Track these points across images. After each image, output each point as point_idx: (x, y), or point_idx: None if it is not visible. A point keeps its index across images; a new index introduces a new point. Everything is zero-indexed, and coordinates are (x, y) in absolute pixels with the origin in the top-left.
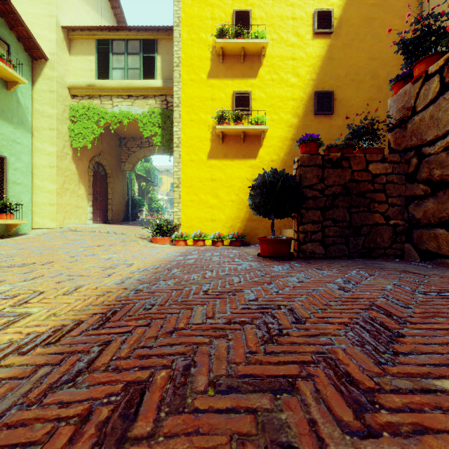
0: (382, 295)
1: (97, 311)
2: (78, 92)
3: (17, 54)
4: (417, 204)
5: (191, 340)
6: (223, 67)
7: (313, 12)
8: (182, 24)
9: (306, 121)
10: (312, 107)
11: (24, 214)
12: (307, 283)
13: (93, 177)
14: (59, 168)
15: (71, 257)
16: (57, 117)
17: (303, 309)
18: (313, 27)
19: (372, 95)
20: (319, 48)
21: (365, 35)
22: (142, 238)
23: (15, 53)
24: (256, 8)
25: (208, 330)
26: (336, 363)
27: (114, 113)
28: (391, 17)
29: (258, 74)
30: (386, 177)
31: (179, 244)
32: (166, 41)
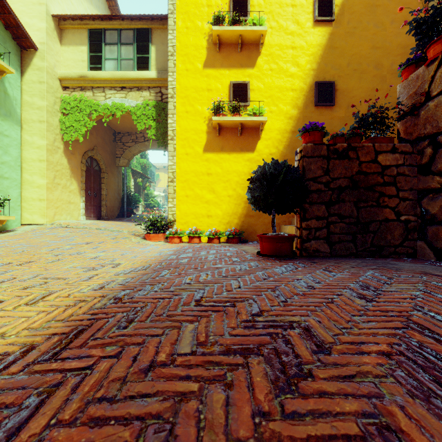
0: (414, 305)
1: (58, 330)
2: (69, 83)
3: (5, 42)
4: (431, 198)
5: (173, 387)
6: (219, 56)
7: None
8: (177, 12)
9: (306, 112)
10: (313, 98)
11: (13, 210)
12: (319, 289)
13: (86, 172)
14: (50, 162)
15: (54, 256)
16: (47, 109)
17: (322, 329)
18: (313, 15)
19: (375, 86)
20: (320, 36)
21: (368, 23)
22: (135, 234)
23: (2, 42)
24: None
25: (198, 365)
26: (400, 439)
27: (107, 105)
28: (395, 4)
29: (256, 63)
30: (396, 168)
31: (173, 241)
32: (161, 30)
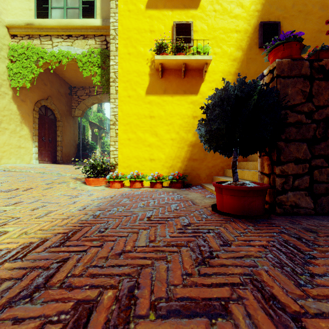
0: None
1: None
2: (17, 31)
3: None
4: None
5: None
6: None
7: None
8: None
9: (250, 54)
10: (257, 40)
11: None
12: None
13: (40, 119)
14: None
15: None
16: None
17: None
18: None
19: (320, 27)
20: None
21: None
22: (76, 178)
23: None
24: None
25: None
26: None
27: (53, 52)
28: None
29: (200, 4)
30: None
31: (114, 186)
32: None
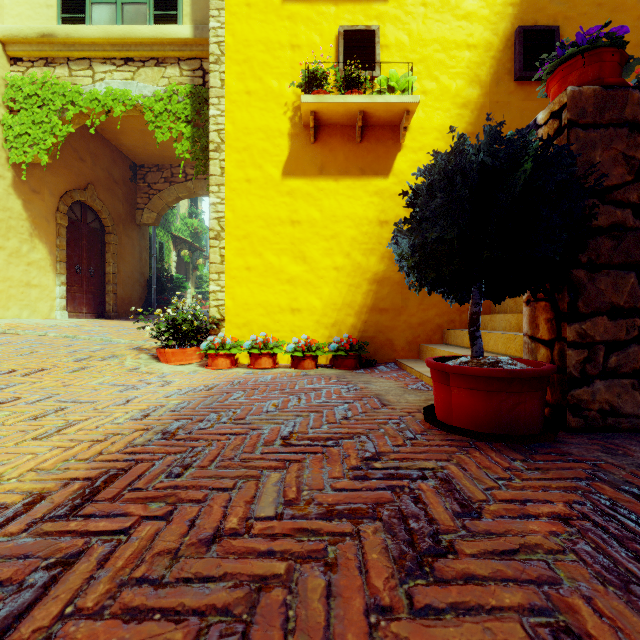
0: None
1: None
2: (22, 50)
3: None
4: None
5: None
6: None
7: None
8: None
9: (497, 93)
10: (511, 64)
11: None
12: None
13: (71, 229)
14: None
15: None
16: None
17: None
18: None
19: None
20: None
21: None
22: (140, 349)
23: None
24: None
25: None
26: None
27: (95, 93)
28: None
29: None
30: None
31: (216, 364)
32: None
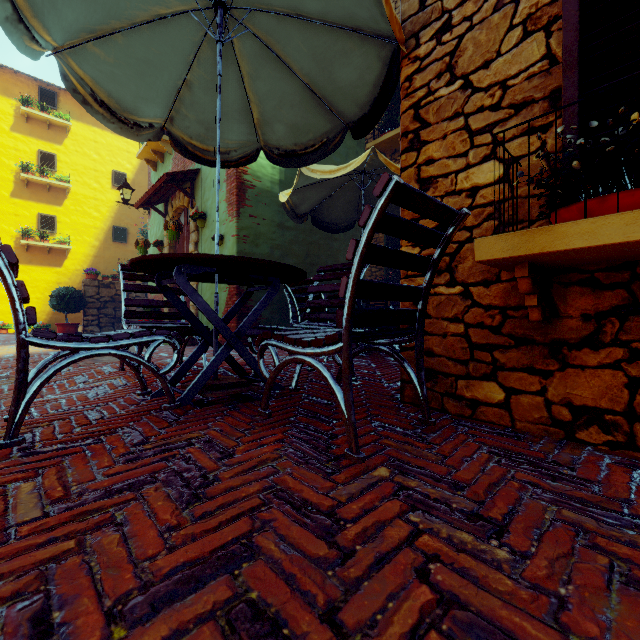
0: None
1: None
2: None
3: None
4: None
5: None
6: (28, 191)
7: (112, 170)
8: None
9: (106, 244)
10: (112, 236)
11: None
12: None
13: None
14: None
15: None
16: None
17: None
18: (112, 181)
19: None
20: (117, 196)
21: None
22: None
23: None
24: (62, 154)
25: None
26: None
27: None
28: None
29: (64, 203)
30: (136, 294)
31: None
32: None
